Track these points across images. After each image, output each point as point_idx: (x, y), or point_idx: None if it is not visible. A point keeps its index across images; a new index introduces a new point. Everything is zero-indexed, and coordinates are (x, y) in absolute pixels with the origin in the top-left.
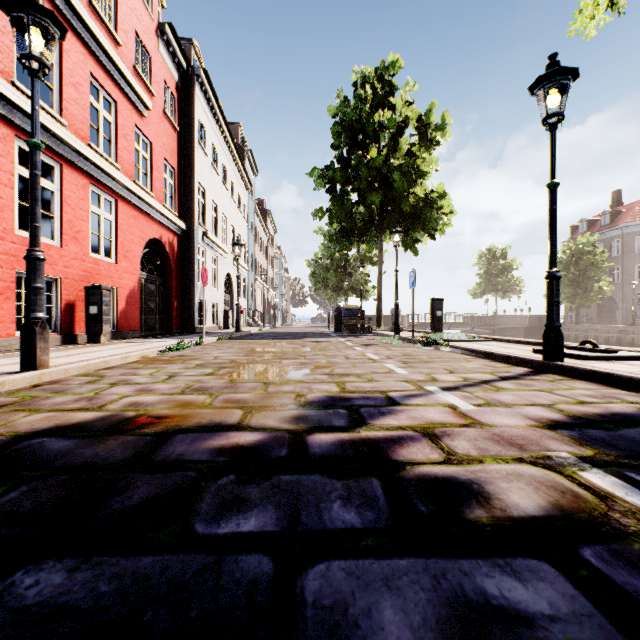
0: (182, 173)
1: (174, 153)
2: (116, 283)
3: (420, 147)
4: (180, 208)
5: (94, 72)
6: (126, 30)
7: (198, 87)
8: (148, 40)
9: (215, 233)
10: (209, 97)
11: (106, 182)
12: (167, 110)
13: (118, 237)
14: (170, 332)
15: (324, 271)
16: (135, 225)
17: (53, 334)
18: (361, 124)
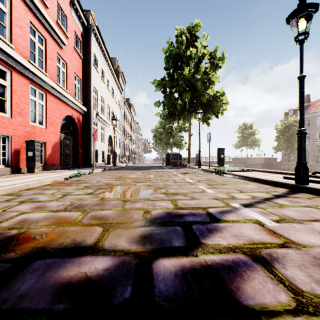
0: (84, 81)
1: (80, 70)
2: (46, 139)
3: (210, 69)
4: (83, 100)
5: (32, 21)
6: (52, 0)
7: (93, 35)
8: (65, 7)
9: (103, 114)
10: (99, 41)
11: (39, 83)
12: (76, 47)
13: (47, 114)
14: (78, 166)
15: (160, 135)
16: (57, 108)
17: (6, 167)
18: (180, 56)
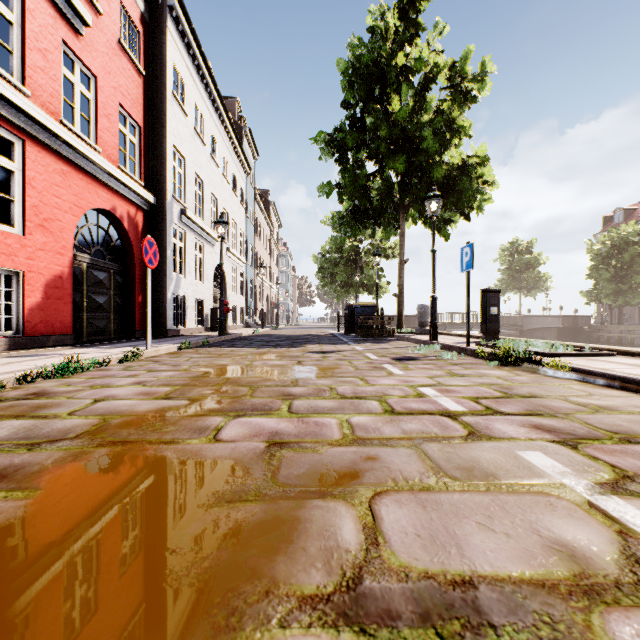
0: (150, 131)
1: (138, 103)
2: (21, 264)
3: (452, 105)
4: (148, 176)
5: None
6: None
7: (172, 24)
8: None
9: (200, 215)
10: (189, 41)
11: None
12: (126, 44)
13: (26, 196)
14: (132, 335)
15: (332, 265)
16: (63, 184)
17: None
18: (380, 69)
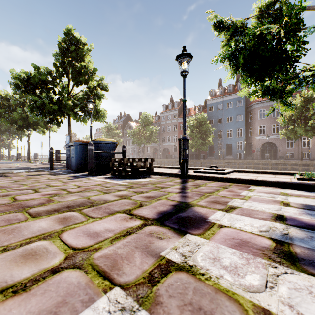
0: None
1: None
2: None
3: None
4: None
5: None
6: None
7: None
8: None
9: None
10: None
11: None
12: None
13: None
14: None
15: None
16: None
17: None
18: None
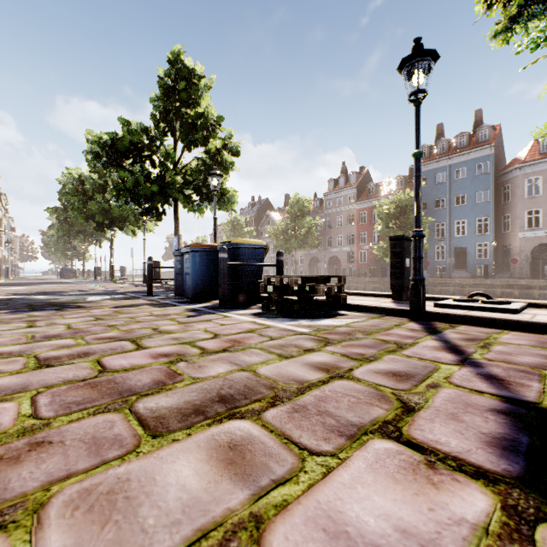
0: None
1: None
2: None
3: None
4: None
5: None
6: None
7: None
8: None
9: None
10: None
11: None
12: None
13: None
14: None
15: (55, 244)
16: None
17: None
18: None
